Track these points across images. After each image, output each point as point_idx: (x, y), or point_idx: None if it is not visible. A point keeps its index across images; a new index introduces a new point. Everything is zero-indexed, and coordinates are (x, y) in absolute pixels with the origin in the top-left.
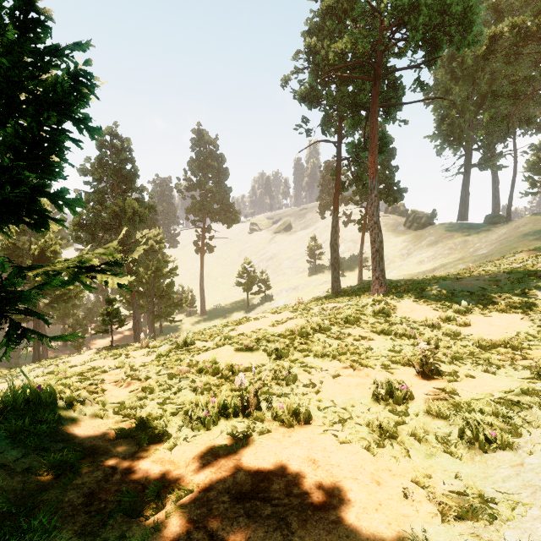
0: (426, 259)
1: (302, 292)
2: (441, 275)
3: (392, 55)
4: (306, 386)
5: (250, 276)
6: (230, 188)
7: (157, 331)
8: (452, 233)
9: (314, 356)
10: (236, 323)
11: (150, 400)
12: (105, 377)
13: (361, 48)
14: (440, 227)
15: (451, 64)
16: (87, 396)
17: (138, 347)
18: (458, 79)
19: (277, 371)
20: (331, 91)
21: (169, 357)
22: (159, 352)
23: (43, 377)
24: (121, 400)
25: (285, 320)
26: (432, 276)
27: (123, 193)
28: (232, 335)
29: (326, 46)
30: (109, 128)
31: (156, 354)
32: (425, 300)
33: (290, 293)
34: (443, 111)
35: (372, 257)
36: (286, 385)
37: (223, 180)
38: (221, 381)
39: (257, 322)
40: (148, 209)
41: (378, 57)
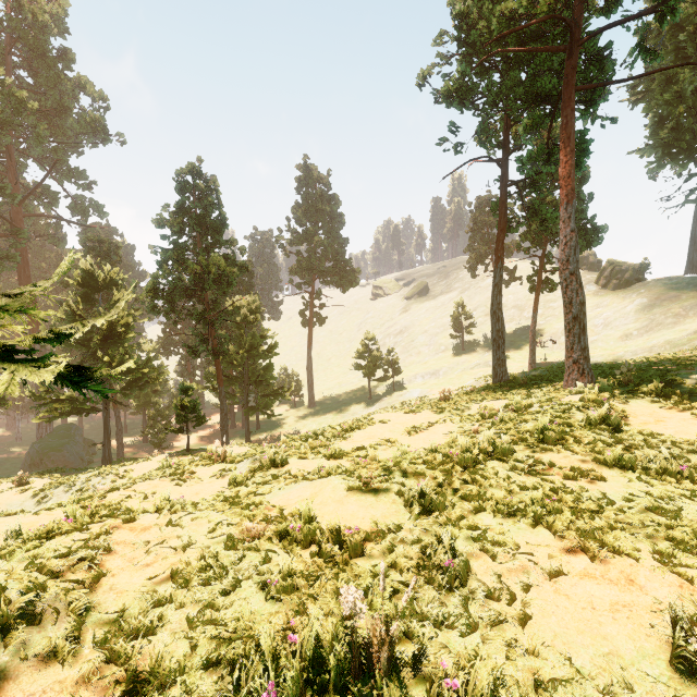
0: (635, 332)
1: (444, 379)
2: (678, 357)
3: (595, 12)
4: (493, 598)
5: (373, 357)
6: (346, 239)
7: (254, 427)
8: (678, 293)
9: (493, 512)
10: (352, 427)
11: (175, 607)
12: (121, 535)
13: (544, 5)
14: (656, 284)
15: (676, 38)
16: (59, 595)
17: (211, 459)
18: (687, 60)
19: (428, 551)
20: (495, 80)
21: (246, 487)
22: (232, 475)
23: (65, 509)
24: (123, 602)
25: (426, 426)
26: (658, 358)
27: (209, 248)
28: (345, 448)
29: (487, 13)
30: (190, 165)
31: (229, 478)
32: (676, 401)
33: (427, 380)
34: (662, 109)
35: (566, 328)
36: (448, 589)
37: (337, 229)
38: (316, 565)
39: (383, 427)
40: (239, 268)
41: (575, 11)
